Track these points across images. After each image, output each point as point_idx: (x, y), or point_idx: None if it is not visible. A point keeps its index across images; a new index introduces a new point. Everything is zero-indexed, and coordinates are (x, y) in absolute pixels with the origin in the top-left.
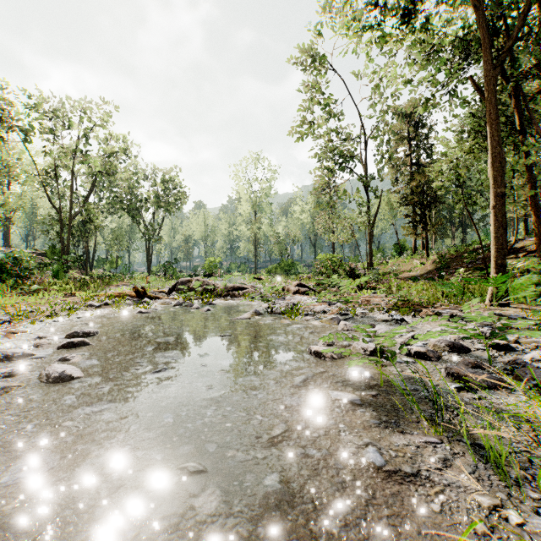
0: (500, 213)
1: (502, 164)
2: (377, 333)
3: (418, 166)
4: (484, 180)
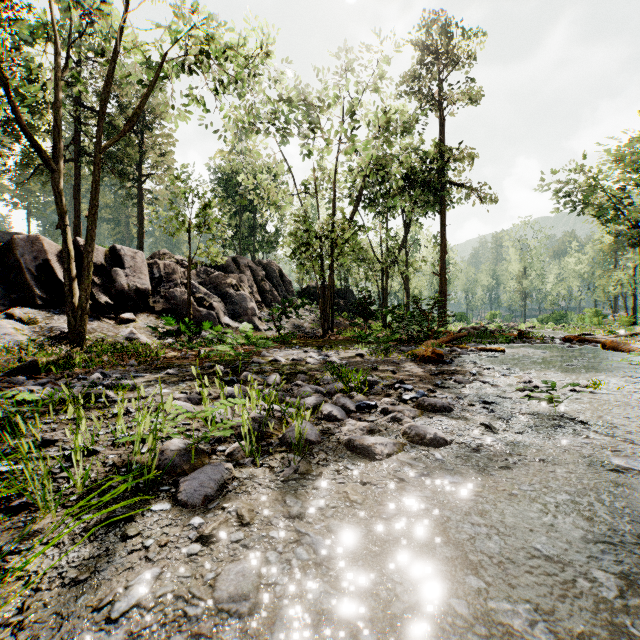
0: None
1: None
2: None
3: None
4: None
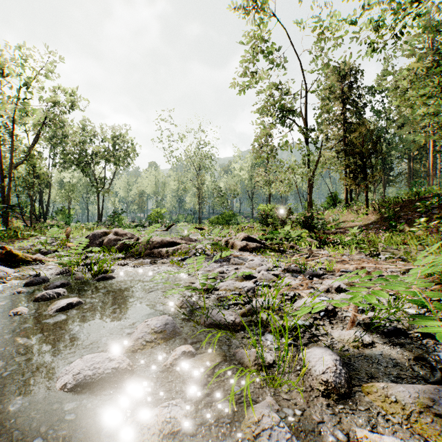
0: None
1: None
2: None
3: (350, 124)
4: None
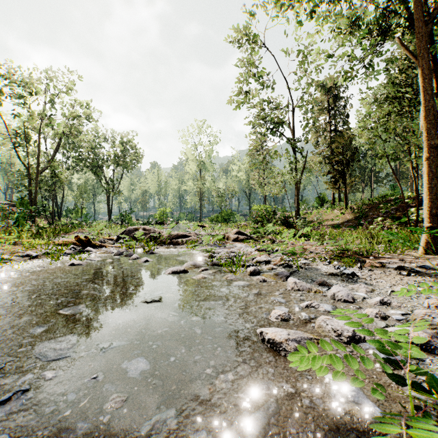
0: (433, 164)
1: (435, 117)
2: (337, 296)
3: (336, 132)
4: (408, 137)
